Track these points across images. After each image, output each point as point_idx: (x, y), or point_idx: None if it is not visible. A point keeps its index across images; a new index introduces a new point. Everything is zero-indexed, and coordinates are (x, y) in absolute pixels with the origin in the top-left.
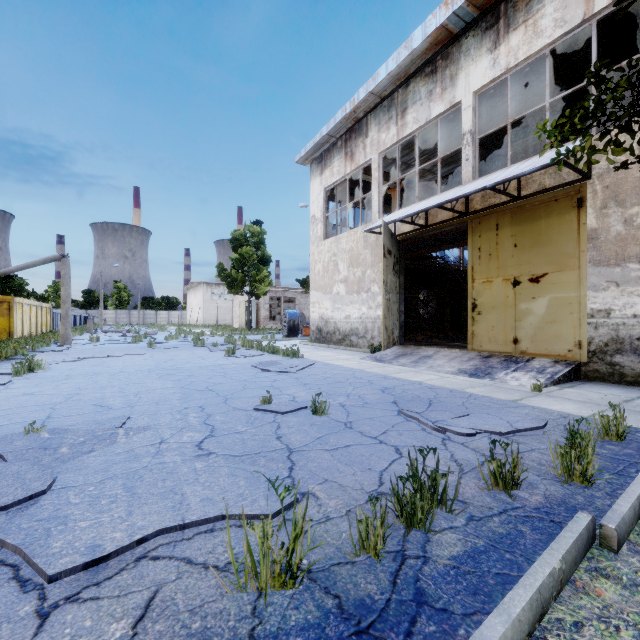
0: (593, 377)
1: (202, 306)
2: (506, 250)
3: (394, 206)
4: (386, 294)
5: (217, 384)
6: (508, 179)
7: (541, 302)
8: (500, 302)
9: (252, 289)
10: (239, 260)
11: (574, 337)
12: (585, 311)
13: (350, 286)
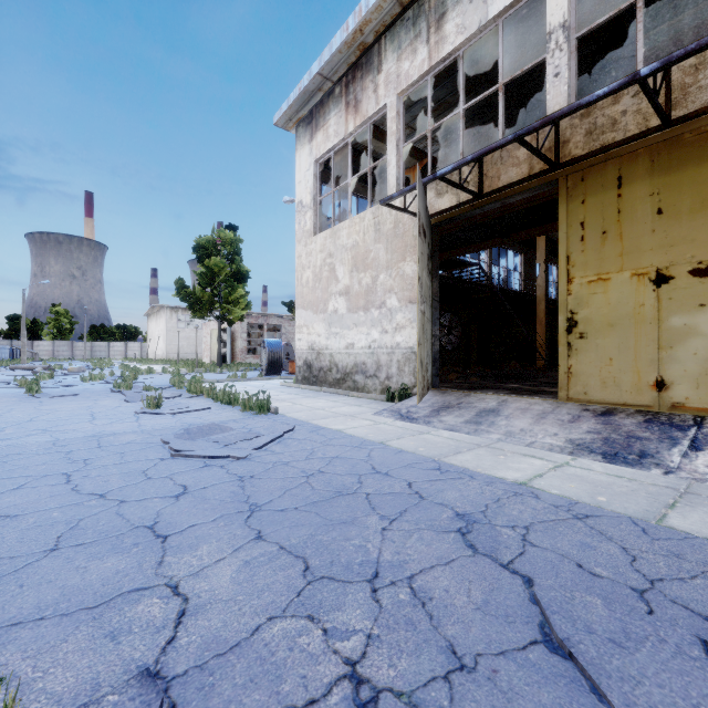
0: None
1: (165, 336)
2: (639, 221)
3: None
4: (421, 302)
5: None
6: (697, 46)
7: None
8: (626, 315)
9: (224, 313)
10: (206, 275)
11: None
12: None
13: (354, 300)
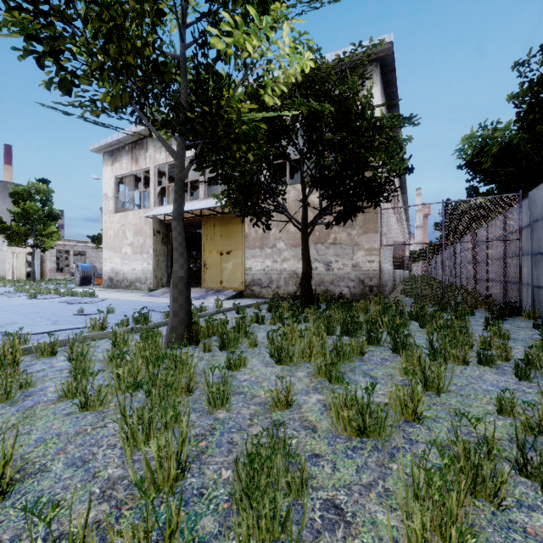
0: (247, 296)
1: None
2: (218, 237)
3: (169, 196)
4: (156, 257)
5: (40, 310)
6: (212, 207)
7: (230, 263)
8: (215, 263)
9: (37, 242)
10: (21, 214)
11: (241, 279)
12: (244, 268)
13: (135, 249)
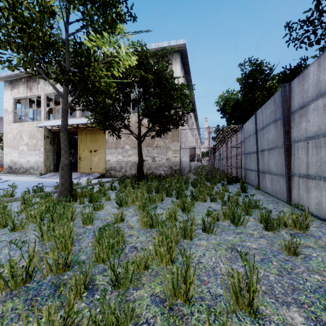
0: (107, 177)
1: None
2: (88, 141)
3: (54, 113)
4: (46, 153)
5: None
6: (84, 123)
7: (97, 157)
8: (87, 157)
9: None
10: None
11: (103, 167)
12: (105, 160)
13: (30, 147)
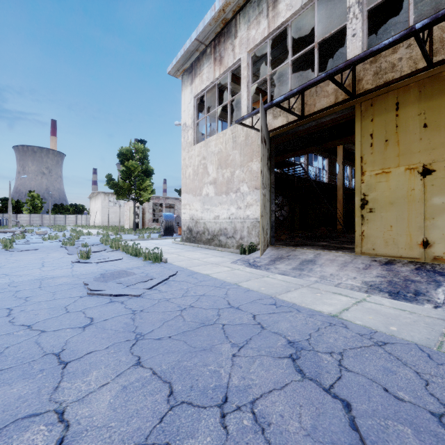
0: None
1: (100, 211)
2: (411, 132)
3: None
4: (263, 188)
5: None
6: None
7: None
8: (402, 196)
9: (137, 196)
10: (126, 172)
11: None
12: None
13: (219, 187)
